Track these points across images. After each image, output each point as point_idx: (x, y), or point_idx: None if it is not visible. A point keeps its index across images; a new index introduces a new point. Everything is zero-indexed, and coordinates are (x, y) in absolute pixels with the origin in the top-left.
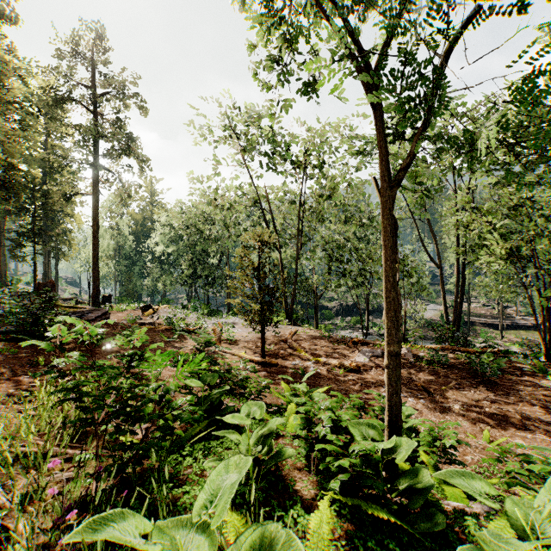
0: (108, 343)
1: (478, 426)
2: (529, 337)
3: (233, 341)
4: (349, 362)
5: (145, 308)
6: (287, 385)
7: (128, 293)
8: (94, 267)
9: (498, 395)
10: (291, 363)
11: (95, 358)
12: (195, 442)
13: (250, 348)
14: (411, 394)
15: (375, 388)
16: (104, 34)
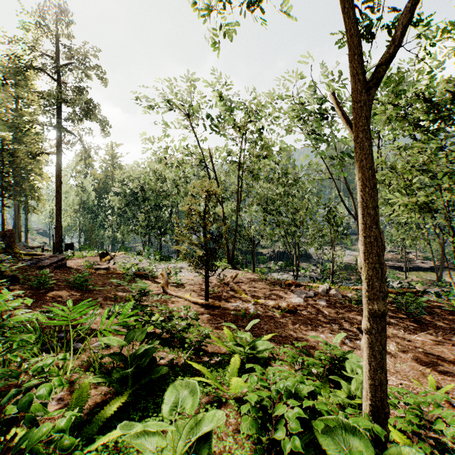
0: (56, 288)
1: (418, 369)
2: (427, 277)
3: (180, 284)
4: (286, 304)
5: (102, 255)
6: (230, 331)
7: (91, 241)
8: (57, 218)
9: (427, 334)
10: (232, 305)
11: (38, 305)
12: (112, 425)
13: (195, 290)
14: (348, 335)
15: (313, 329)
16: (66, 12)
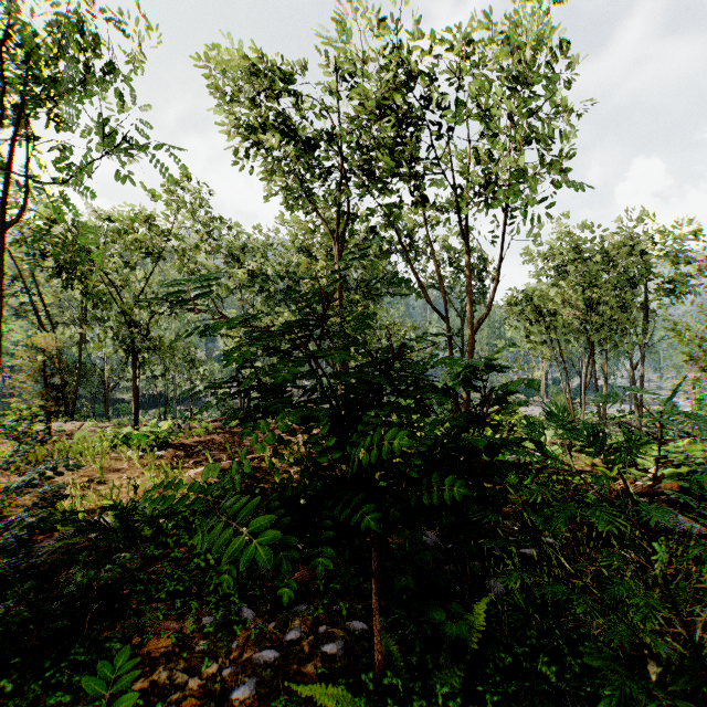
0: None
1: None
2: None
3: None
4: None
5: None
6: None
7: None
8: None
9: None
10: None
11: None
12: None
13: None
14: None
15: None
16: None
